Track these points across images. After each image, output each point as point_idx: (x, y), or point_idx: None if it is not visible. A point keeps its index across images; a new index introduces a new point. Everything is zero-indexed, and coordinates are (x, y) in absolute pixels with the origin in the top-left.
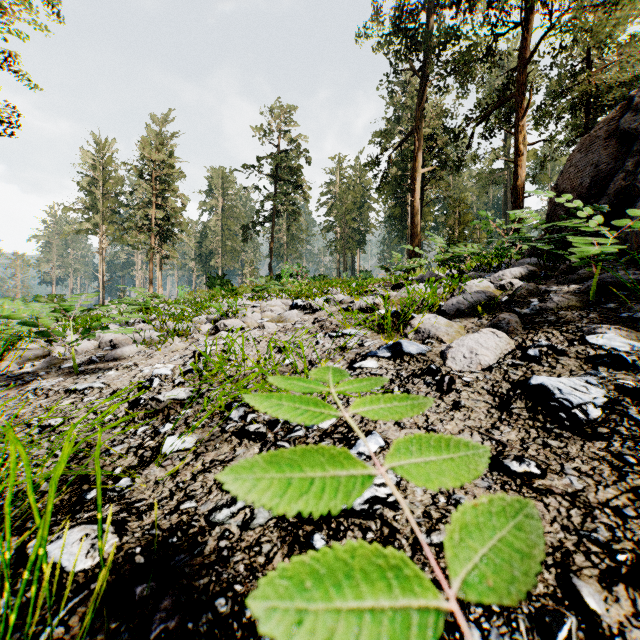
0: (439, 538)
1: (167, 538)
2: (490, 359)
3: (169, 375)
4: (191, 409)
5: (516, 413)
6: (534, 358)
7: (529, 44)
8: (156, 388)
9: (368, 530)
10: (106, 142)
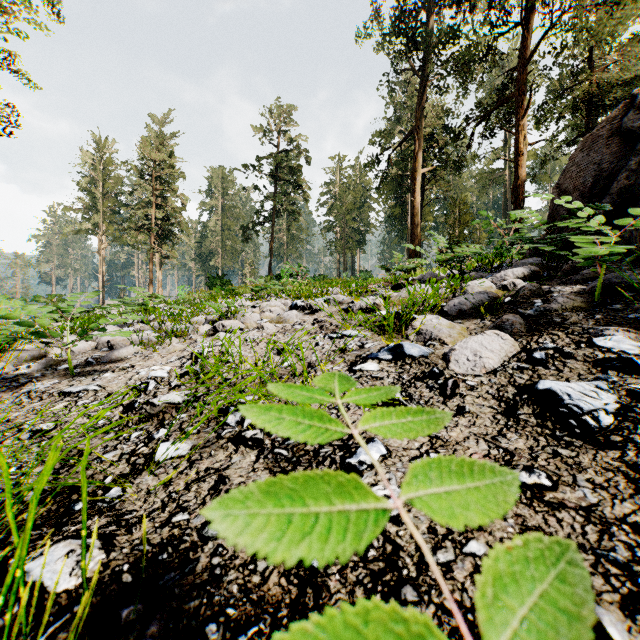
0: (446, 557)
1: (157, 554)
2: (494, 362)
3: (165, 378)
4: (187, 413)
5: (523, 419)
6: (540, 361)
7: (529, 44)
8: (152, 391)
9: (370, 547)
10: (106, 142)
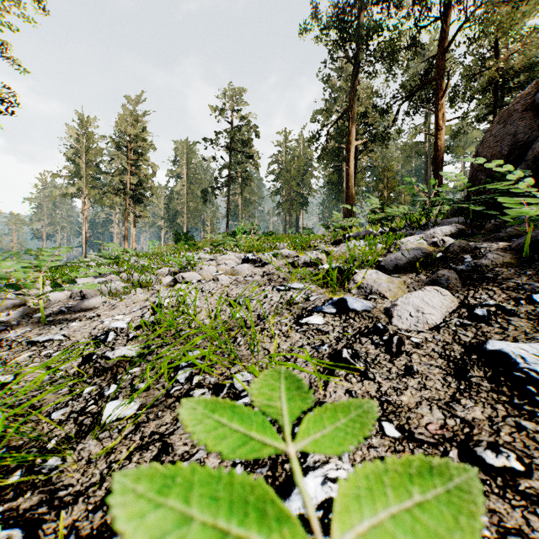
0: None
1: None
2: (437, 318)
3: (124, 329)
4: (139, 367)
5: (476, 383)
6: (482, 318)
7: (447, 35)
8: (110, 342)
9: None
10: (88, 119)
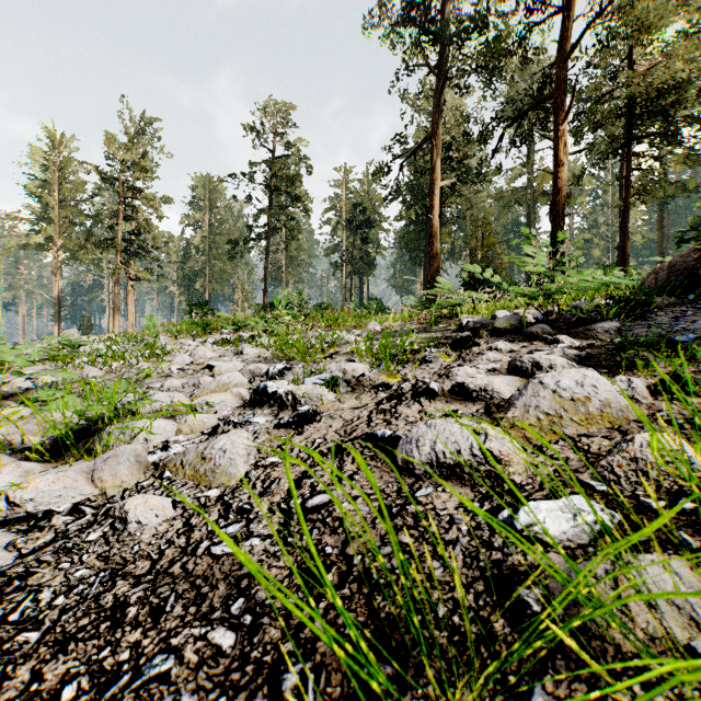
0: None
1: None
2: None
3: None
4: None
5: None
6: None
7: (570, 35)
8: None
9: None
10: (62, 138)
